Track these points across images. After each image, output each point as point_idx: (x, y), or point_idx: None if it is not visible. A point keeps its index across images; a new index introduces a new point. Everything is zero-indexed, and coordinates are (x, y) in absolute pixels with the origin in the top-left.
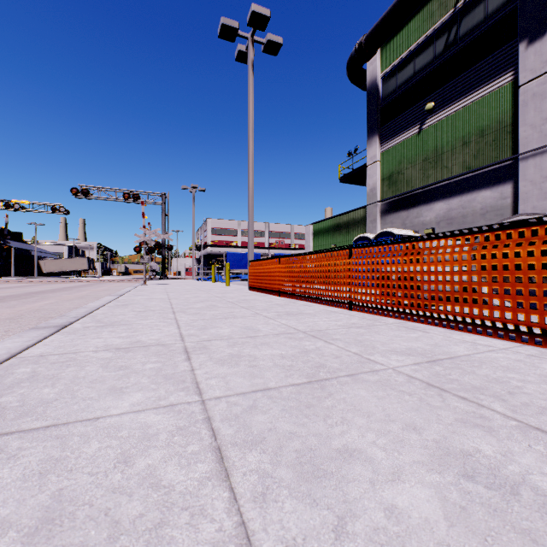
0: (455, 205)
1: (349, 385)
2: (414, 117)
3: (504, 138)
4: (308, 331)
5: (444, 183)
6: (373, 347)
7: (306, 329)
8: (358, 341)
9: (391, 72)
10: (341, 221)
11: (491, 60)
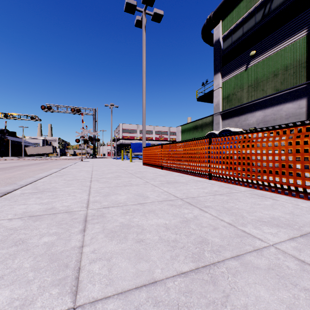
0: (268, 113)
1: (242, 275)
2: (243, 60)
3: (301, 70)
4: (184, 198)
5: (262, 99)
6: (242, 216)
7: (182, 196)
8: (226, 209)
9: (228, 34)
10: (198, 124)
11: (292, 23)
